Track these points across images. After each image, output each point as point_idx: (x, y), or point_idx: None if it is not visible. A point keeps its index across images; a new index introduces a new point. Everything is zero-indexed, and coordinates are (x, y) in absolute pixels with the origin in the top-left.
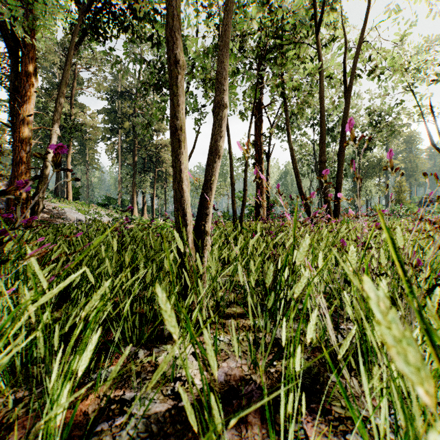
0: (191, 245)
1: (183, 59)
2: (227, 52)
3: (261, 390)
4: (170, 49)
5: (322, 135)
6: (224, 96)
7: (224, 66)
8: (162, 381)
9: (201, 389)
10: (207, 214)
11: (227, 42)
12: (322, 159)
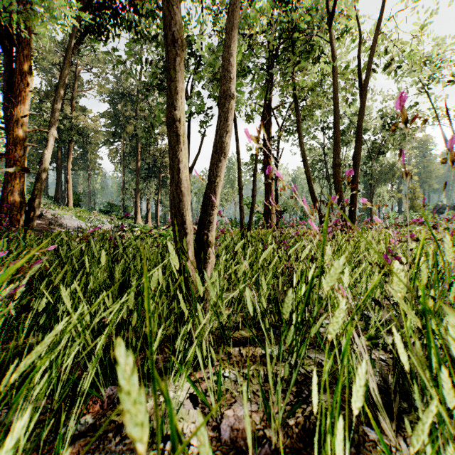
0: (191, 258)
1: (182, 37)
2: (234, 35)
3: (278, 454)
4: (166, 26)
5: (336, 136)
6: (230, 85)
7: (230, 50)
8: (148, 441)
9: (198, 454)
10: (211, 222)
11: (234, 23)
12: (337, 162)
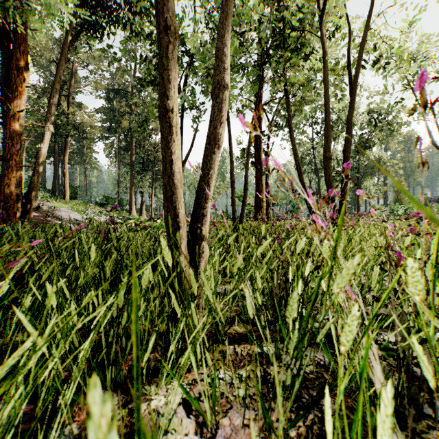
0: (184, 253)
1: (175, 25)
2: (228, 25)
3: None
4: (158, 12)
5: (327, 130)
6: (224, 75)
7: (224, 40)
8: None
9: None
10: (204, 215)
11: (228, 13)
12: (328, 155)
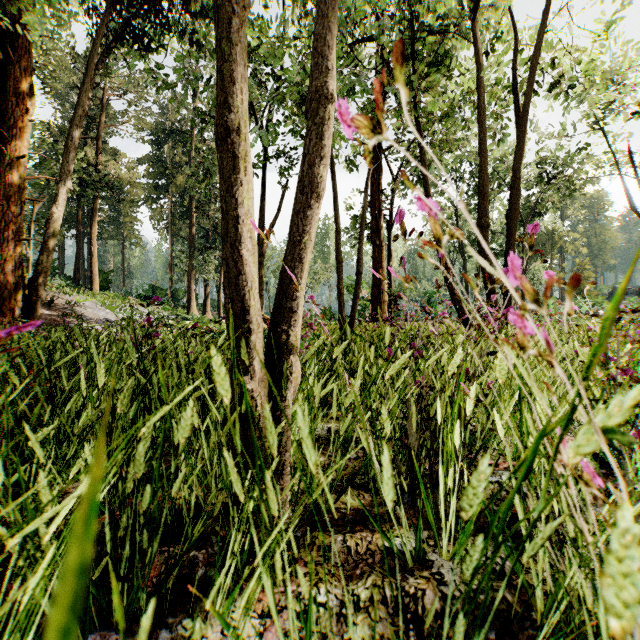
0: (259, 374)
1: None
2: None
3: None
4: None
5: (483, 184)
6: (327, 78)
7: (326, 22)
8: None
9: None
10: (294, 311)
11: None
12: (484, 222)
